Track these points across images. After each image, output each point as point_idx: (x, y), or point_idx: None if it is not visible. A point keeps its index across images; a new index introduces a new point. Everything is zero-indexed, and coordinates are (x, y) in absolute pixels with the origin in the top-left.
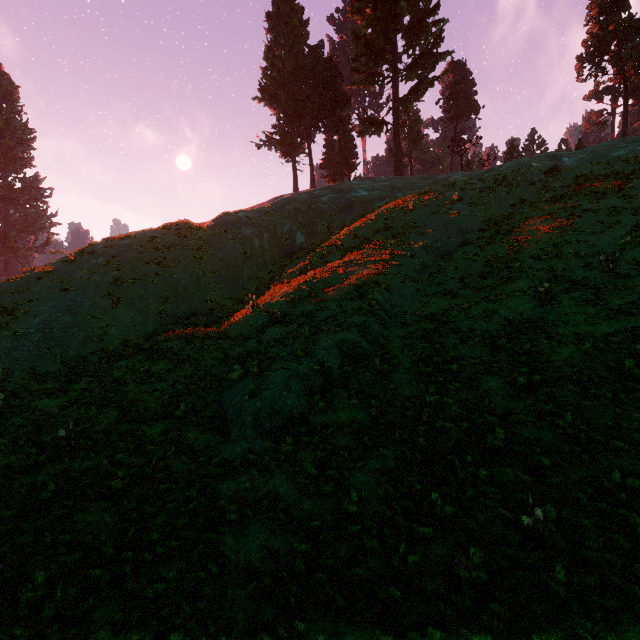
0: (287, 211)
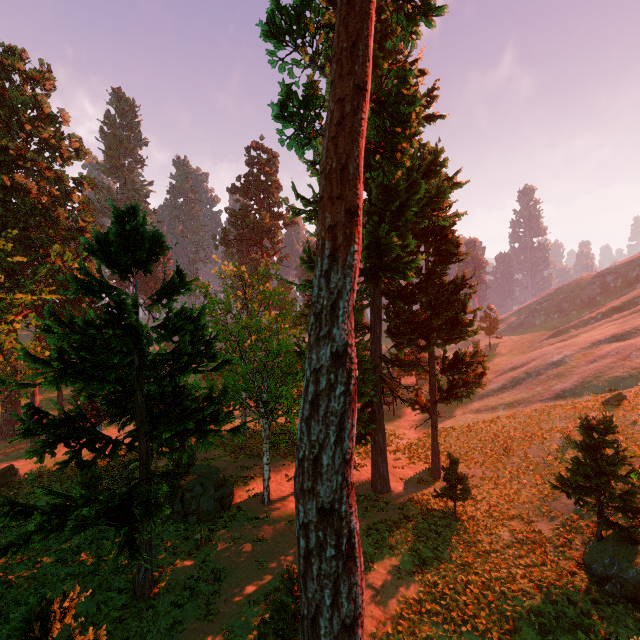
0: None
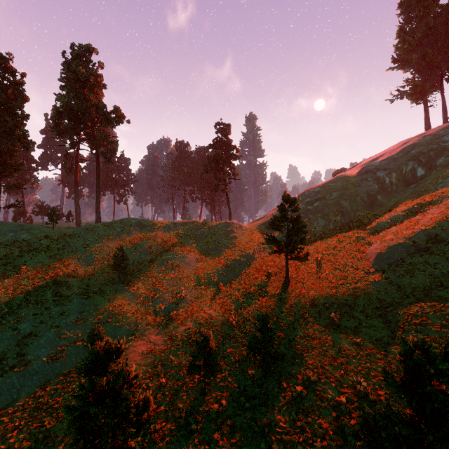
0: (410, 155)
